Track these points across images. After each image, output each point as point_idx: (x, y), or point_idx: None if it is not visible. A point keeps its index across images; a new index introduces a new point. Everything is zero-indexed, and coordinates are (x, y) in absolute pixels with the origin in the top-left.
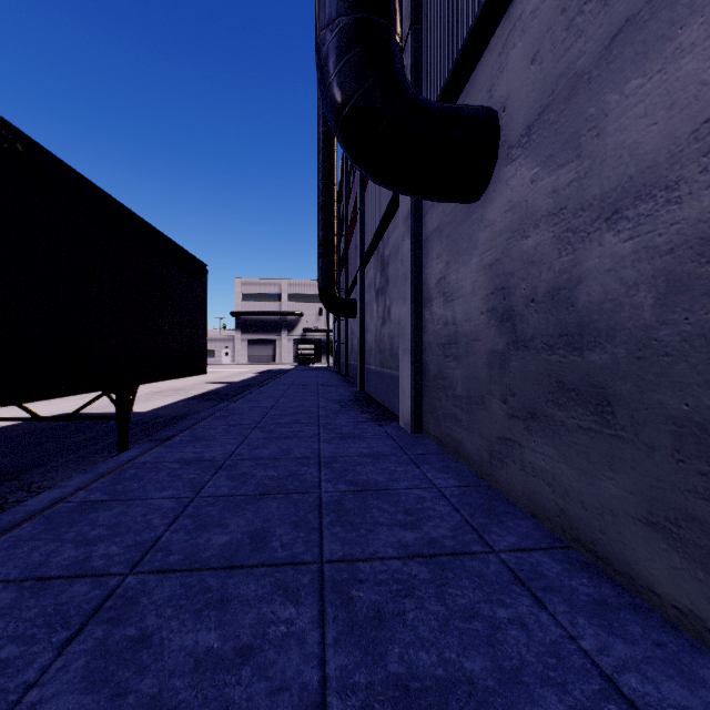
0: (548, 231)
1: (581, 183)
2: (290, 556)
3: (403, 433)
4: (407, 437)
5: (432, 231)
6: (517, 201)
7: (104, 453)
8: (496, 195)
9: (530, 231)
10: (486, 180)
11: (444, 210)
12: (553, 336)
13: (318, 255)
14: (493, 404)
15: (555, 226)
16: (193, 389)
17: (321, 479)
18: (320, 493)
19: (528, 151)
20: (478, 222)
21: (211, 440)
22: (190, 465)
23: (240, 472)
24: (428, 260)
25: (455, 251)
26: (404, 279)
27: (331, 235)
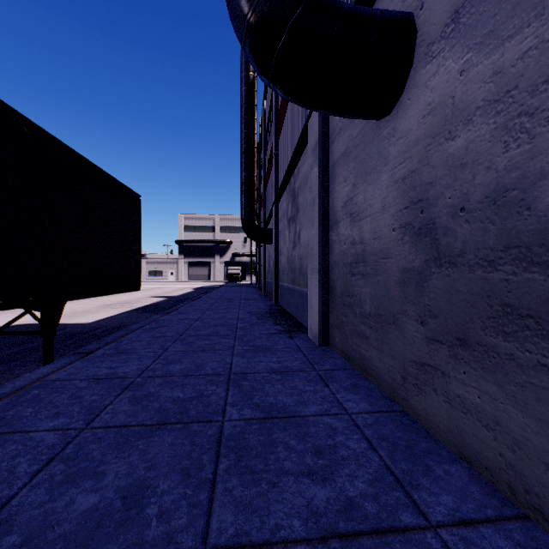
0: (487, 123)
1: (546, 47)
2: (164, 536)
3: (311, 345)
4: (315, 350)
5: (338, 157)
6: (440, 100)
7: (32, 365)
8: (411, 102)
9: (459, 129)
10: (399, 88)
11: (351, 134)
12: (494, 249)
13: (241, 192)
14: (407, 325)
15: (498, 115)
16: (138, 303)
17: (226, 402)
18: (222, 421)
19: (456, 39)
20: (389, 136)
21: (131, 354)
22: (98, 383)
23: (145, 392)
24: (335, 185)
25: (362, 171)
26: (312, 204)
27: (251, 175)
